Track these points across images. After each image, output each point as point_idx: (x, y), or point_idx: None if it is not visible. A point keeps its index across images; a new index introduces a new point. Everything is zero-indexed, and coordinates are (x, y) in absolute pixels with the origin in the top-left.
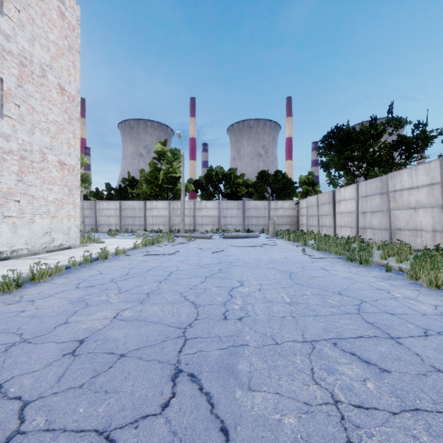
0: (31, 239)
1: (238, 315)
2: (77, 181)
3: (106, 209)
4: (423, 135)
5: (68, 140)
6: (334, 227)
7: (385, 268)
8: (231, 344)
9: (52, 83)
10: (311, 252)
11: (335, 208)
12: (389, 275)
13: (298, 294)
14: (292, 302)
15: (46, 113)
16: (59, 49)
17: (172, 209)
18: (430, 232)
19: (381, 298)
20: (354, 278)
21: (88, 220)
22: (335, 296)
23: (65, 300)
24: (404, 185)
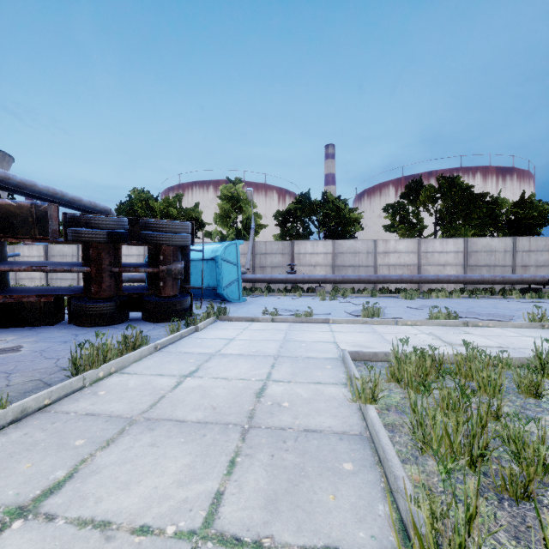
0: None
1: None
2: None
3: None
4: None
5: None
6: None
7: None
8: None
9: None
10: None
11: None
12: None
13: None
14: None
15: None
16: None
17: None
18: (39, 279)
19: None
20: None
21: None
22: None
23: None
24: (26, 254)
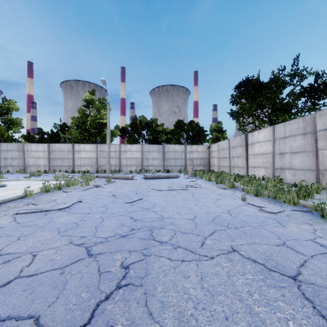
0: None
1: None
2: None
3: (34, 151)
4: None
5: None
6: (247, 167)
7: None
8: None
9: None
10: (253, 199)
11: (247, 150)
12: None
13: None
14: None
15: None
16: None
17: (99, 151)
18: None
19: None
20: None
21: (16, 161)
22: None
23: None
24: None
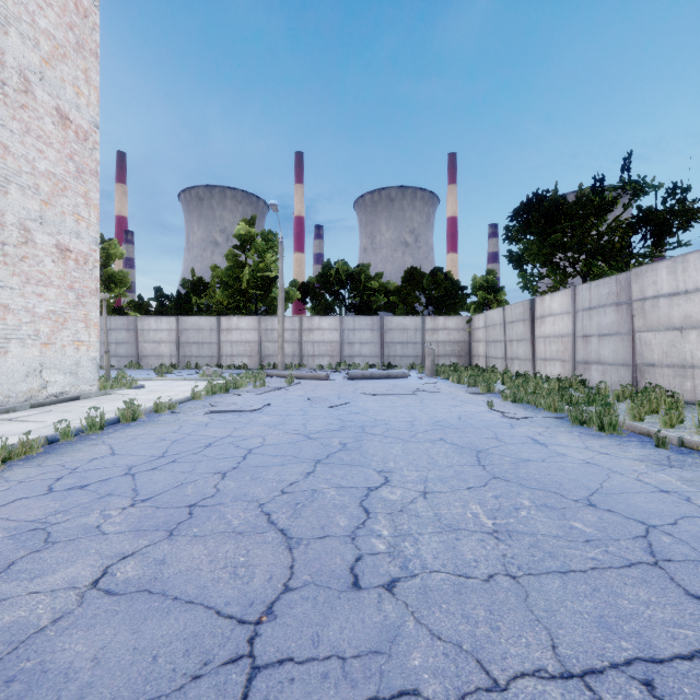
0: (1, 383)
1: (385, 575)
2: (94, 280)
3: (154, 330)
4: (682, 206)
5: (76, 208)
6: (533, 360)
7: (654, 442)
8: (374, 691)
9: (43, 105)
10: (504, 405)
11: (534, 329)
12: (666, 456)
13: (506, 506)
14: (499, 529)
15: (31, 159)
16: (57, 46)
17: (264, 330)
18: None
19: (682, 517)
20: (603, 463)
21: (124, 348)
22: (584, 512)
23: (5, 526)
24: (661, 288)
